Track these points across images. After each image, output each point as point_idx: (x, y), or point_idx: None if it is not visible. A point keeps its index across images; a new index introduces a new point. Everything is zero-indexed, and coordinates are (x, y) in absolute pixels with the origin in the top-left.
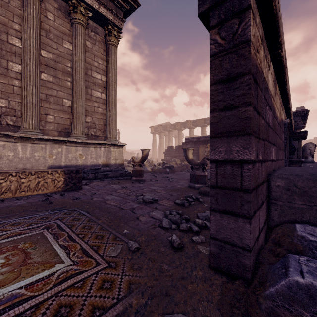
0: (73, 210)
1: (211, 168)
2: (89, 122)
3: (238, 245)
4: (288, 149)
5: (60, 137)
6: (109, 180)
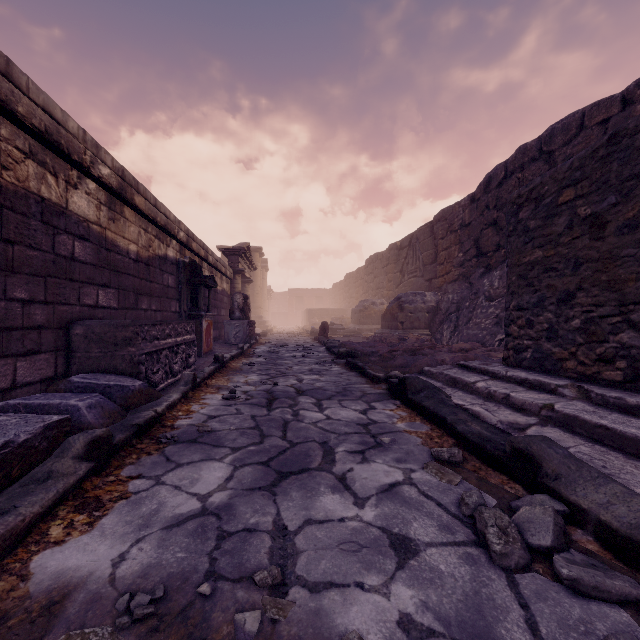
0: None
1: None
2: None
3: None
4: (188, 298)
5: None
6: None
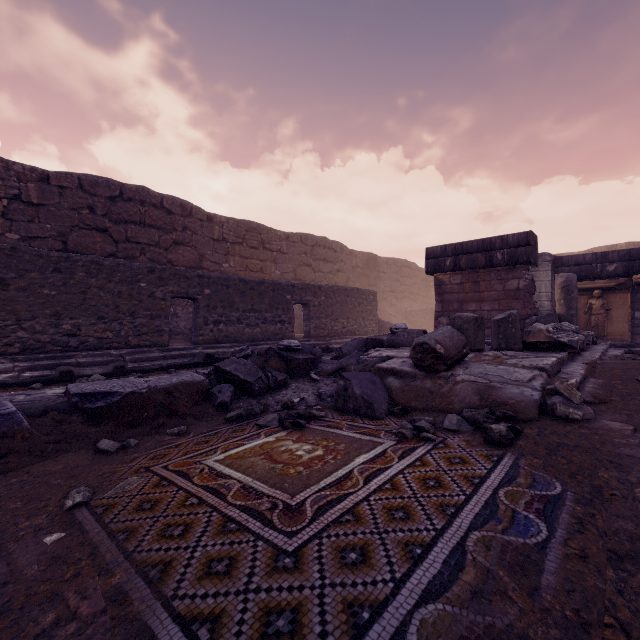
0: None
1: None
2: None
3: None
4: None
5: None
6: None
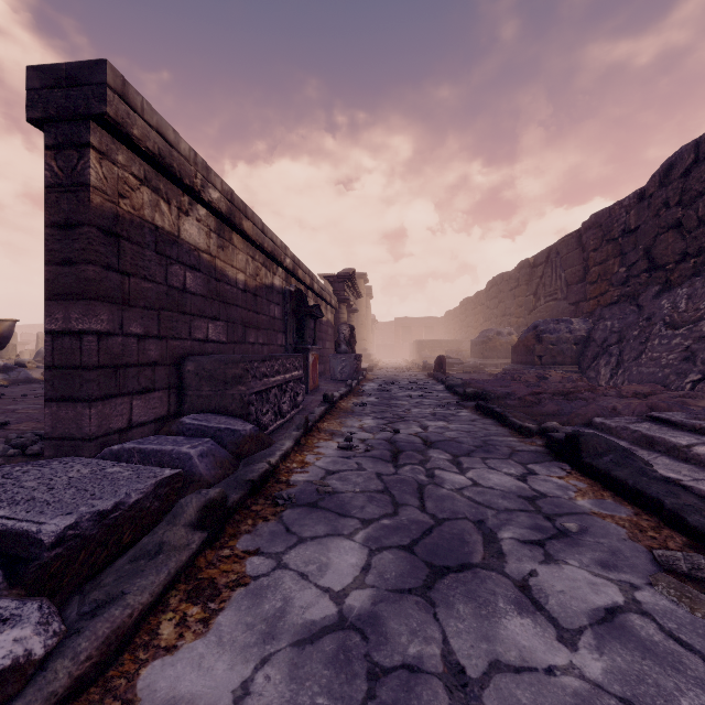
0: None
1: (46, 342)
2: None
3: (78, 437)
4: (294, 330)
5: None
6: None
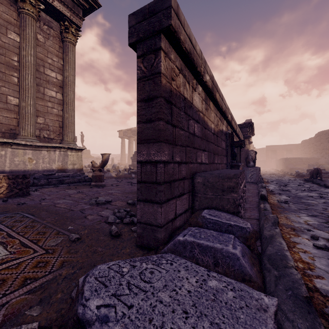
0: (15, 213)
1: (137, 167)
2: (41, 123)
3: (154, 224)
4: (230, 155)
5: (3, 139)
6: (65, 185)
